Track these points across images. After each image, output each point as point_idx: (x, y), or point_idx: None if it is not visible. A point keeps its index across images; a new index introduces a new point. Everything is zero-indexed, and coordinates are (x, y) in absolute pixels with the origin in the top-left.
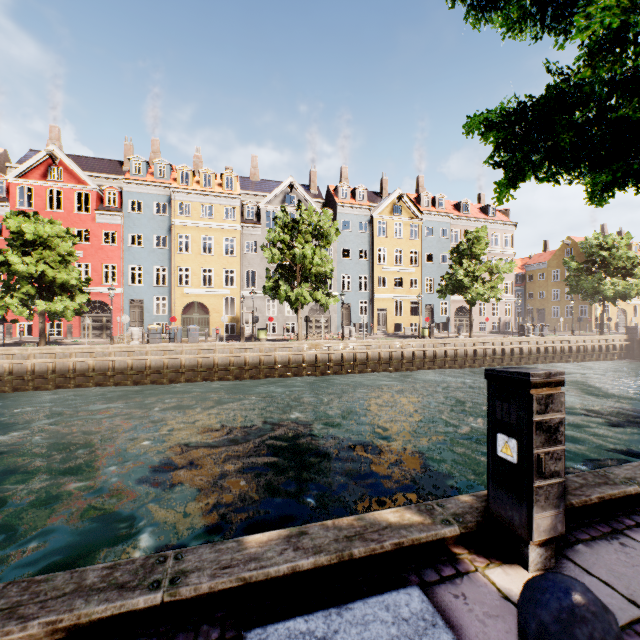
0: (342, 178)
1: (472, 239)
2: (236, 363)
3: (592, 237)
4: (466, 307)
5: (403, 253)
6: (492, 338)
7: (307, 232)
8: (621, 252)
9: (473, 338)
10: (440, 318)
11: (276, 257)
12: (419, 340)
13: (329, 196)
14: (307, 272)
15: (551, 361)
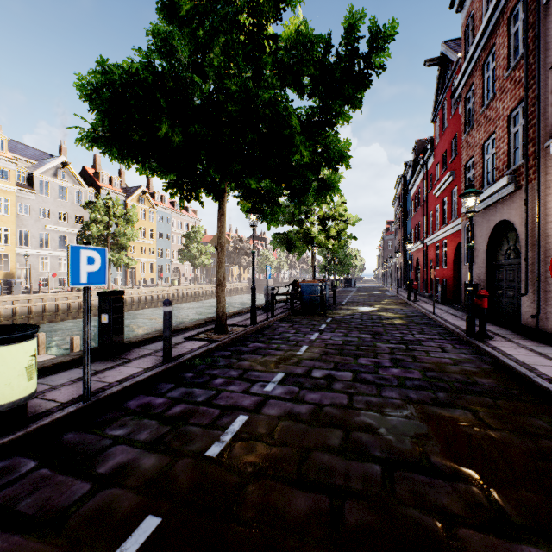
0: (97, 164)
1: (197, 232)
2: (73, 307)
3: (237, 236)
4: (178, 268)
5: (146, 230)
6: (205, 285)
7: (117, 216)
8: (248, 245)
9: (198, 285)
10: (166, 274)
11: (101, 231)
12: (176, 287)
13: (87, 176)
14: (121, 244)
15: (226, 296)
